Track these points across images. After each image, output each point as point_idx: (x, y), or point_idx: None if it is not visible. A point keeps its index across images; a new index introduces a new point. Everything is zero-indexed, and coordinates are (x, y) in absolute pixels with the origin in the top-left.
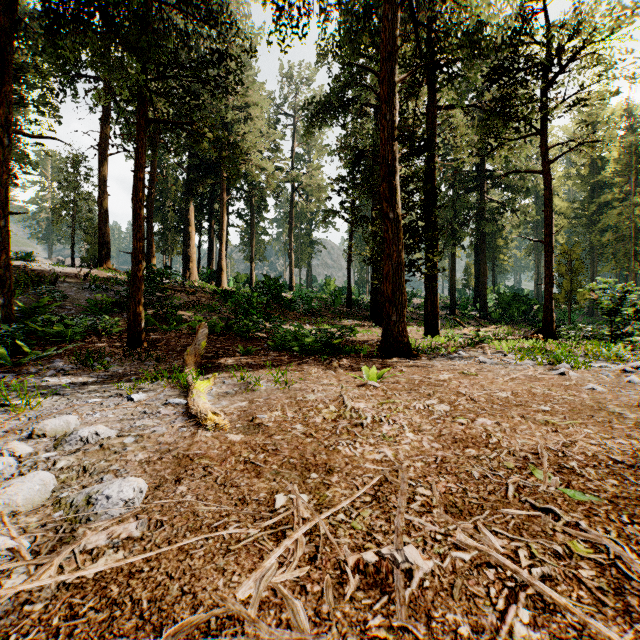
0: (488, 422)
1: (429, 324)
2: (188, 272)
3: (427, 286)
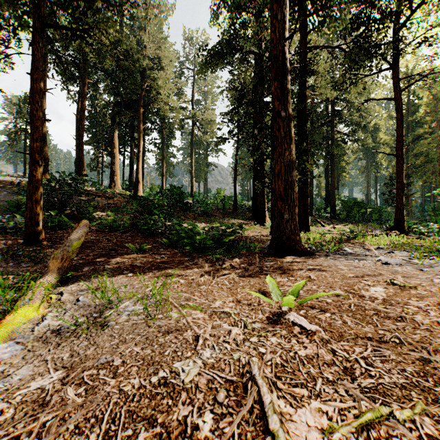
0: None
1: (301, 222)
2: (113, 183)
3: (300, 191)
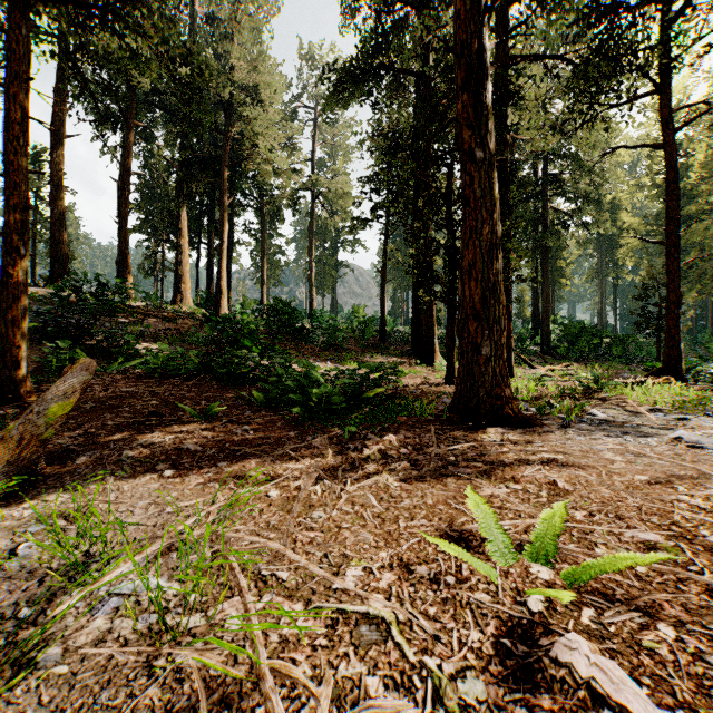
0: None
1: None
2: (179, 295)
3: None
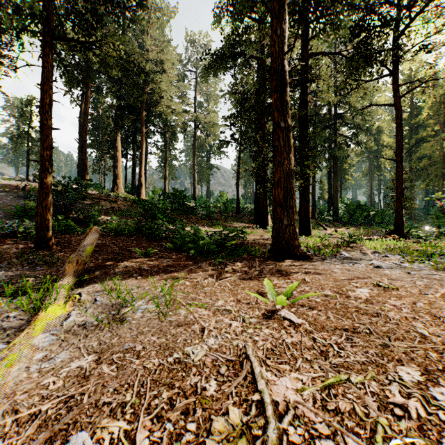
0: None
1: (303, 226)
2: (116, 186)
3: (301, 196)
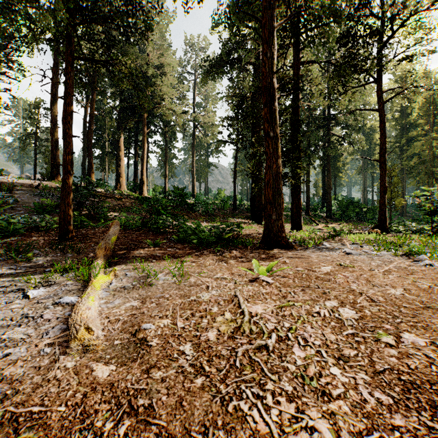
0: (419, 341)
1: (294, 222)
2: (119, 184)
3: (293, 193)
